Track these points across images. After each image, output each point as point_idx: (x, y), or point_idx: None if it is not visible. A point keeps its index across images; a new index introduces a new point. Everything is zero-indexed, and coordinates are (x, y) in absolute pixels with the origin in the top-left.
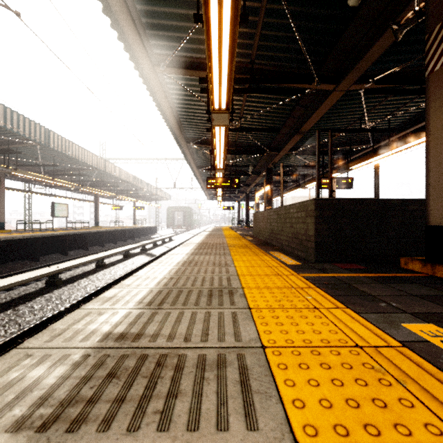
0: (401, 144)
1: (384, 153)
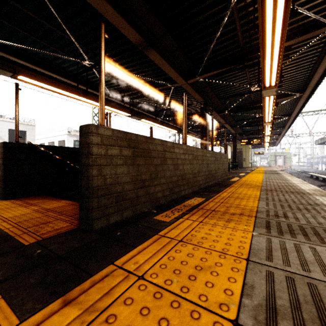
0: (111, 106)
1: (96, 102)
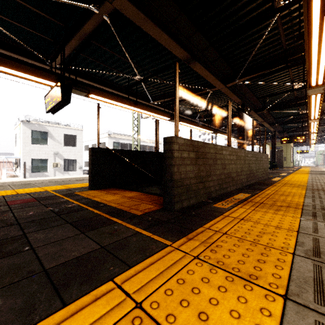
0: (155, 112)
1: (143, 110)
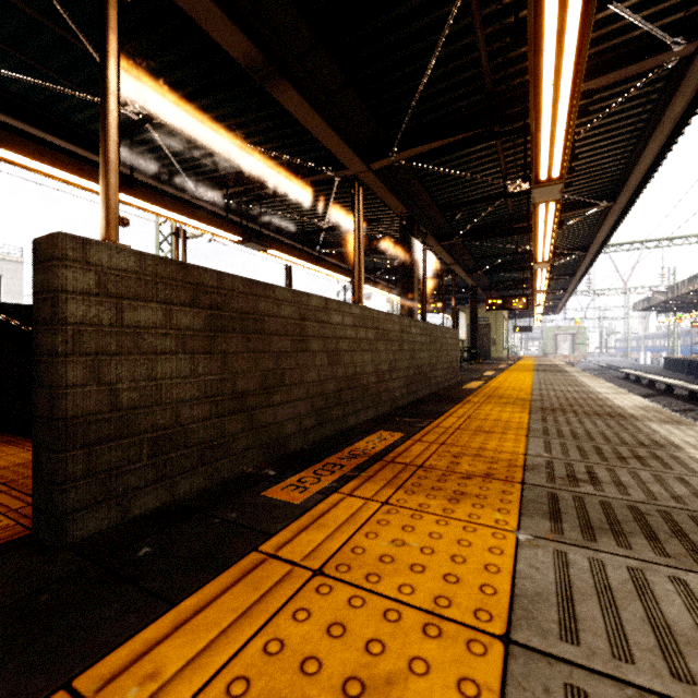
0: (194, 216)
1: (156, 205)
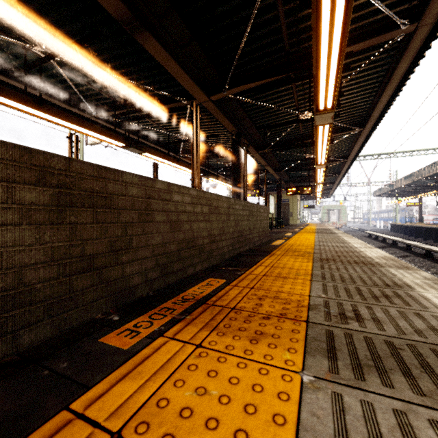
0: (89, 128)
1: (60, 118)
